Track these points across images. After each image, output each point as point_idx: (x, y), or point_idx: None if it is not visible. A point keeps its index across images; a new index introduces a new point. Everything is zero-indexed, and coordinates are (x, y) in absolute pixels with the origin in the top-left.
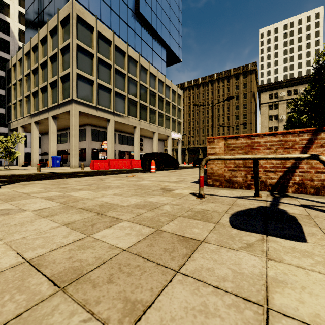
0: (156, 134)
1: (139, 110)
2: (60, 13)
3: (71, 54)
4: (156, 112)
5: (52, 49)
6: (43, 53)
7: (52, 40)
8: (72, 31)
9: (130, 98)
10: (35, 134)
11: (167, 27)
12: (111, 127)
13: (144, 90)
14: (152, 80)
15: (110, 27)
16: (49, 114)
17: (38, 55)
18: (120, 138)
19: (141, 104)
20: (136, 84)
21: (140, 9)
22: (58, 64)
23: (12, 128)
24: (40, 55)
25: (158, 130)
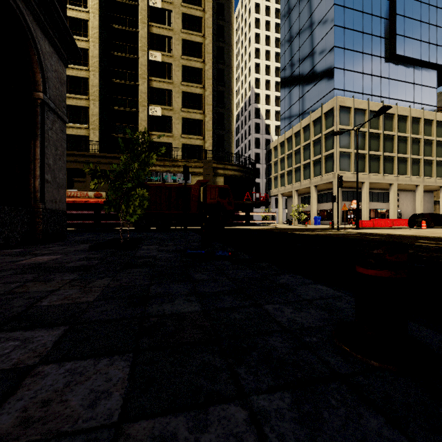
0: (419, 188)
1: (397, 165)
2: (324, 107)
3: (335, 138)
4: (420, 161)
5: (313, 133)
6: (305, 137)
7: (313, 127)
8: (336, 120)
9: (385, 155)
10: (295, 200)
11: (438, 42)
12: (366, 188)
13: (403, 140)
14: (414, 125)
15: (362, 91)
16: (311, 184)
17: (301, 139)
18: (369, 195)
19: (398, 158)
20: (393, 138)
21: (397, 51)
22: (322, 146)
23: (272, 195)
24: (302, 139)
25: (423, 182)
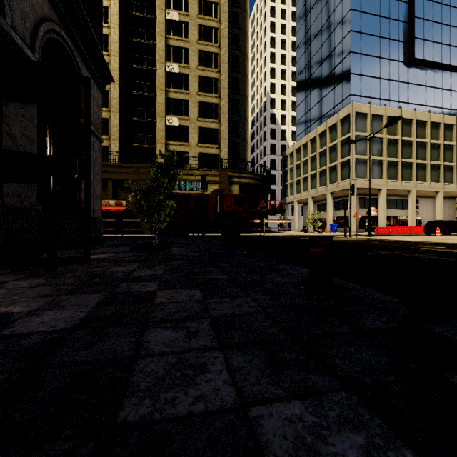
0: (440, 194)
1: (415, 171)
2: (340, 114)
3: (351, 145)
4: (440, 167)
5: (329, 140)
6: (321, 143)
7: (329, 133)
8: (352, 127)
9: (403, 161)
10: (311, 207)
11: None
12: (383, 195)
13: (422, 145)
14: (434, 130)
15: (379, 97)
16: (327, 191)
17: (317, 145)
18: (387, 202)
19: (417, 164)
20: (411, 144)
21: (416, 55)
22: (338, 153)
23: (288, 202)
24: (318, 145)
25: (443, 188)
